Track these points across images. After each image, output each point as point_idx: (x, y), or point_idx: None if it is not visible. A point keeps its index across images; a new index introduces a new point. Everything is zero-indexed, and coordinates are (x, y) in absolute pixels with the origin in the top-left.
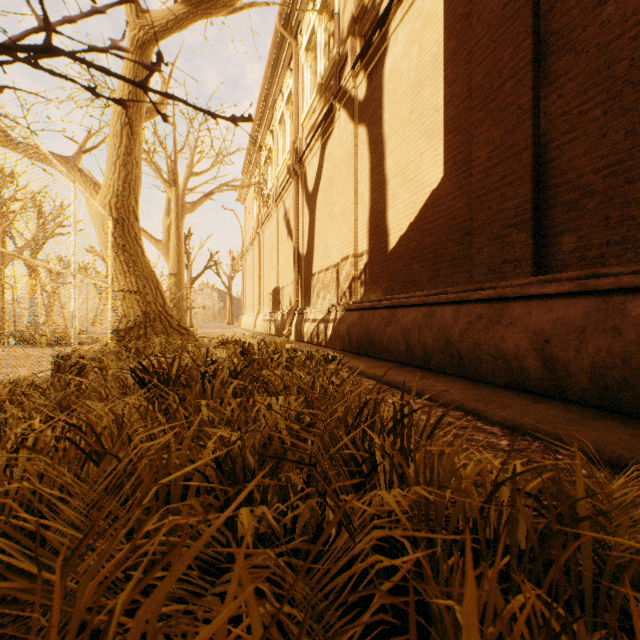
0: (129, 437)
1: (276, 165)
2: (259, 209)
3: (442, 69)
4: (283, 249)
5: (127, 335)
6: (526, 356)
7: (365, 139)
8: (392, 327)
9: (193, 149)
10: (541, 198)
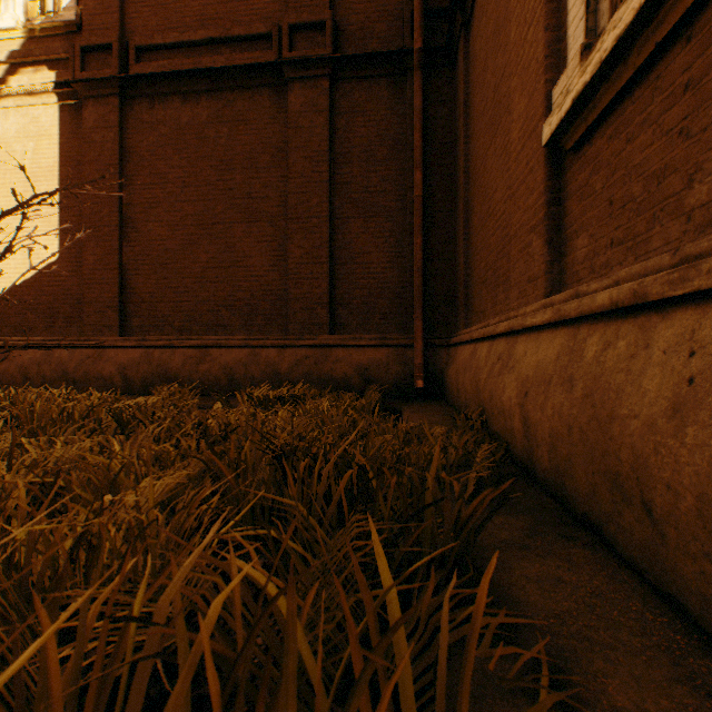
0: None
1: None
2: None
3: (59, 182)
4: None
5: None
6: (116, 376)
7: None
8: (7, 364)
9: None
10: (125, 297)
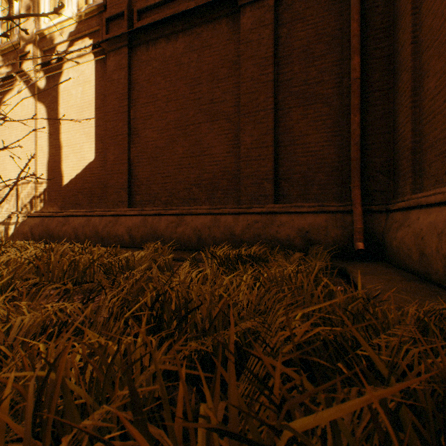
0: None
1: None
2: None
3: (95, 110)
4: None
5: None
6: (125, 235)
7: (45, 114)
8: (67, 227)
9: None
10: (131, 181)
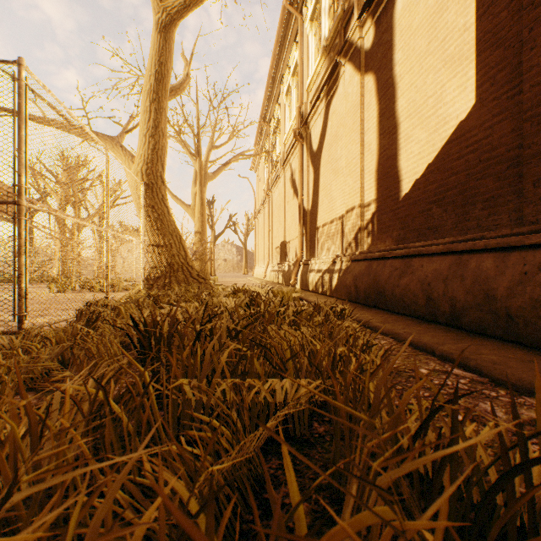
0: (11, 483)
1: (283, 133)
2: (268, 174)
3: None
4: (289, 207)
5: (155, 283)
6: None
7: (372, 87)
8: (407, 278)
9: (214, 126)
10: None
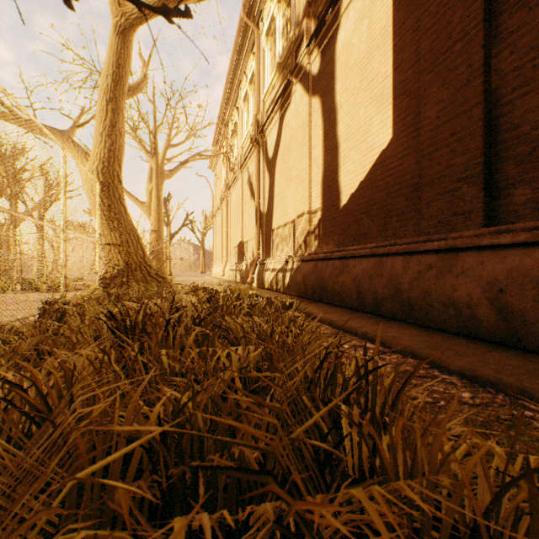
0: (71, 397)
1: (241, 137)
2: (227, 175)
3: (391, 38)
4: (247, 208)
5: (112, 282)
6: (479, 305)
7: (319, 108)
8: (344, 276)
9: (171, 124)
10: (492, 152)
